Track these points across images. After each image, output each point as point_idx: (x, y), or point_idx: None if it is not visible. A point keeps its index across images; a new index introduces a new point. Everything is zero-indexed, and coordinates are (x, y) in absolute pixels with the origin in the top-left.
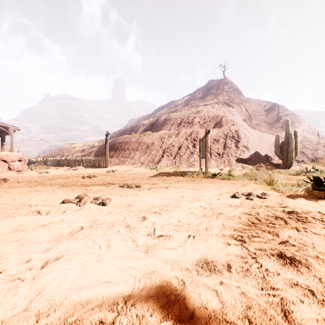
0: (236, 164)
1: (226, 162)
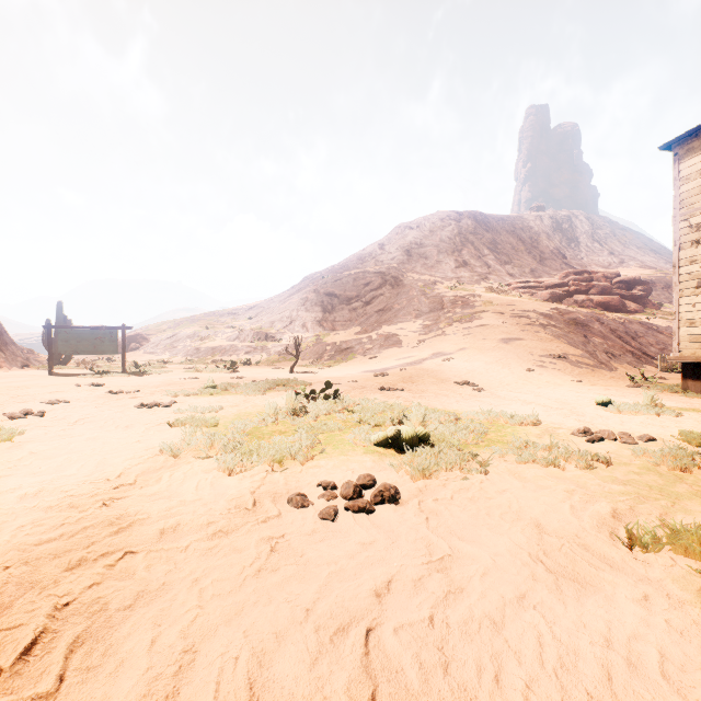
0: (17, 362)
1: (2, 359)
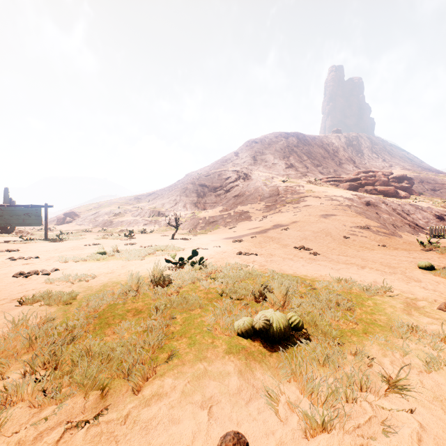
0: None
1: None
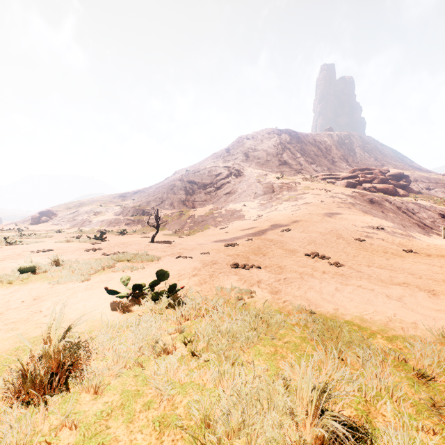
0: None
1: None
